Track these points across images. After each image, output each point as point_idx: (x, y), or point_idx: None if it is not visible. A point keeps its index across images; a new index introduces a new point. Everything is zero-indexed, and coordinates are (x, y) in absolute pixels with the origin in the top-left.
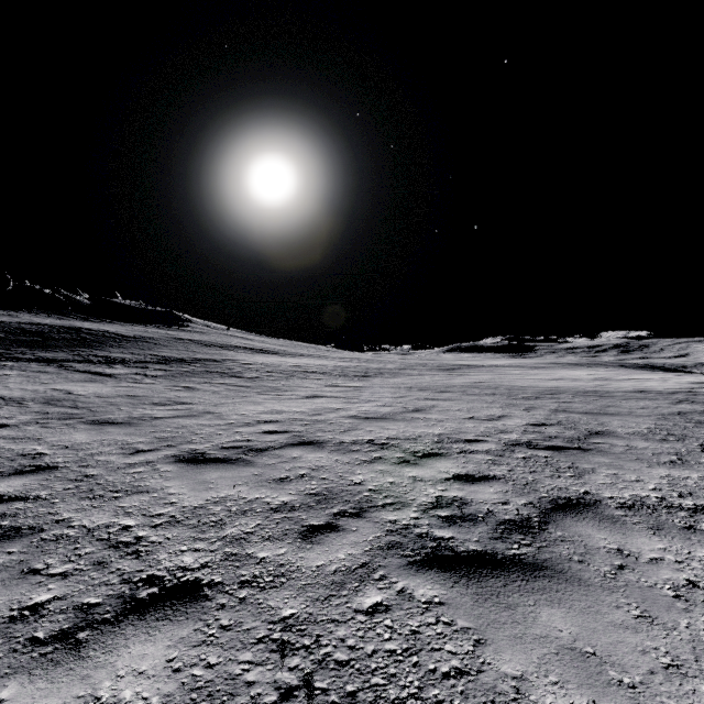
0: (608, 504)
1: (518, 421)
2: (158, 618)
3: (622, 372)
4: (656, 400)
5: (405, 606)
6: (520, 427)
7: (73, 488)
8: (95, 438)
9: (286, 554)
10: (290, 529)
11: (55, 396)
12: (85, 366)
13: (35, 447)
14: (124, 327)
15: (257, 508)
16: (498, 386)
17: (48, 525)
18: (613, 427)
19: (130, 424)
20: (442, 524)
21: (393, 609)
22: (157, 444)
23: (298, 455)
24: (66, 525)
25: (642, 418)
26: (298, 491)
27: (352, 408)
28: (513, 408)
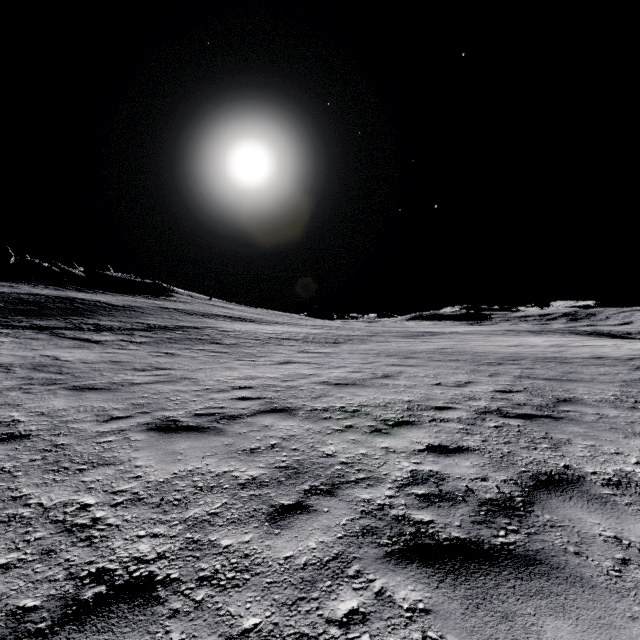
0: (593, 480)
1: (485, 388)
2: (100, 630)
3: (575, 339)
4: (615, 367)
5: (385, 615)
6: (488, 394)
7: (39, 460)
8: (72, 404)
9: (252, 542)
10: (258, 510)
11: (42, 362)
12: (75, 333)
13: (12, 413)
14: (115, 297)
15: (225, 484)
16: (461, 352)
17: (4, 503)
18: (579, 394)
19: (109, 389)
20: (420, 504)
21: (371, 619)
22: (132, 411)
23: (270, 424)
24: (22, 503)
25: (606, 385)
26: (268, 463)
27: (323, 374)
28: (478, 374)
